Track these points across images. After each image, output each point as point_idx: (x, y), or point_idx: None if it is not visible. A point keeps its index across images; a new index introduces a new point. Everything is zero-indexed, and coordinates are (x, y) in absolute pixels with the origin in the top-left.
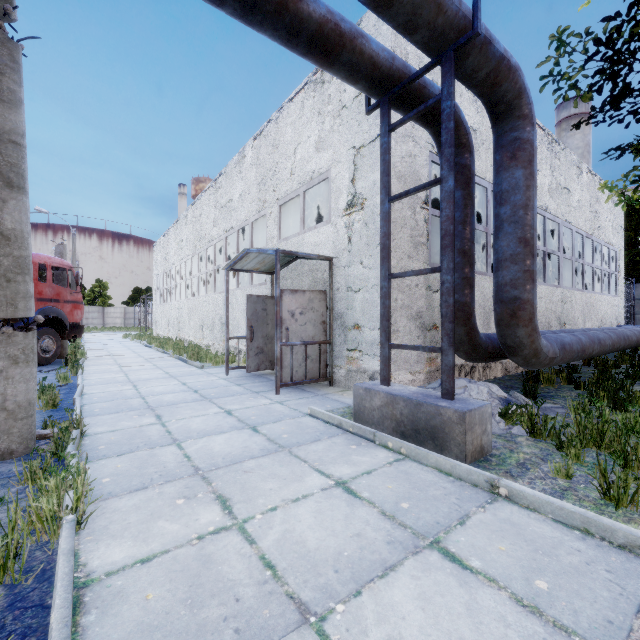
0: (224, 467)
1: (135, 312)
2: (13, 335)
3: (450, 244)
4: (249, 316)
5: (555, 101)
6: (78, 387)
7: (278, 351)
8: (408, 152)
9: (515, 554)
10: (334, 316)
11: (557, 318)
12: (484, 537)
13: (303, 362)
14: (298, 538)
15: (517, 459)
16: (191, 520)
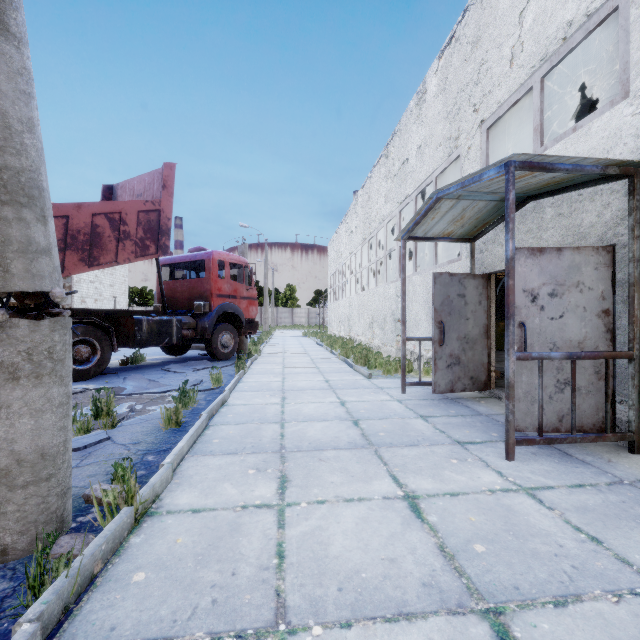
0: None
1: (316, 312)
2: (10, 325)
3: None
4: (437, 306)
5: None
6: (220, 395)
7: (511, 370)
8: None
9: None
10: None
11: None
12: None
13: (556, 392)
14: None
15: None
16: None
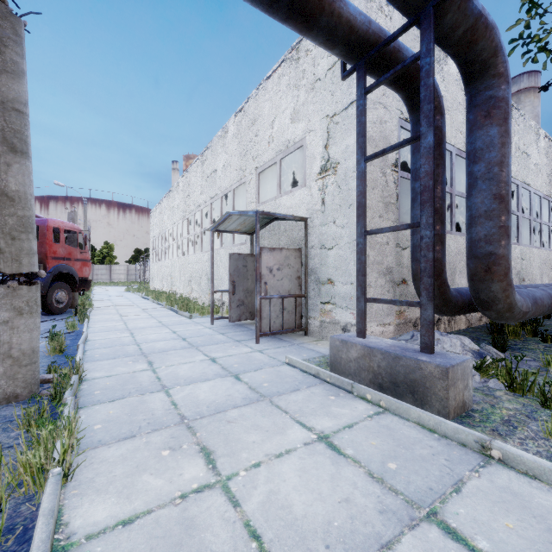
0: (208, 416)
1: (136, 269)
2: (18, 288)
3: (429, 199)
4: (231, 272)
5: (523, 64)
6: (83, 334)
7: (258, 304)
8: (379, 118)
9: (526, 534)
10: (308, 272)
11: (516, 274)
12: (486, 509)
13: (280, 314)
14: (283, 501)
15: (501, 415)
16: (175, 475)
